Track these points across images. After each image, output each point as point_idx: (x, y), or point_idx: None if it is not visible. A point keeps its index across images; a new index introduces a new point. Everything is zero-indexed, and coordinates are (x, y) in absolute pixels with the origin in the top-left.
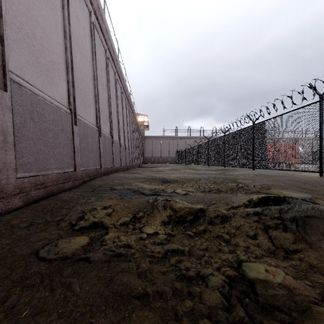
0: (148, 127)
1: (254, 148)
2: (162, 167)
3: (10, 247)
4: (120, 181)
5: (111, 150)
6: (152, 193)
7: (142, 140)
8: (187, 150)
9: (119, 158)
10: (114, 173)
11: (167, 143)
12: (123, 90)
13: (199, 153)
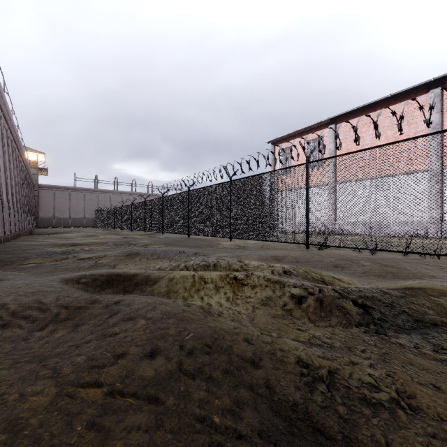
0: (45, 171)
1: (163, 216)
2: (72, 233)
3: (1, 268)
4: (29, 247)
5: (1, 216)
6: (64, 252)
7: (33, 191)
8: (109, 210)
9: (9, 224)
10: (9, 242)
11: (81, 198)
12: (9, 132)
13: (123, 215)
